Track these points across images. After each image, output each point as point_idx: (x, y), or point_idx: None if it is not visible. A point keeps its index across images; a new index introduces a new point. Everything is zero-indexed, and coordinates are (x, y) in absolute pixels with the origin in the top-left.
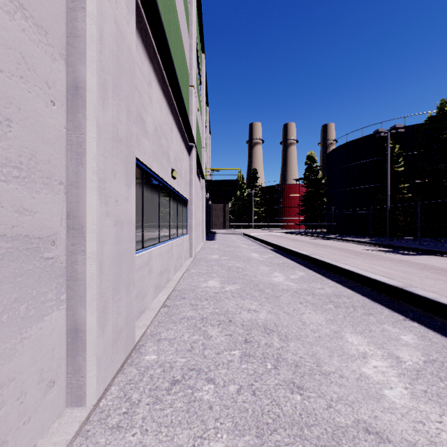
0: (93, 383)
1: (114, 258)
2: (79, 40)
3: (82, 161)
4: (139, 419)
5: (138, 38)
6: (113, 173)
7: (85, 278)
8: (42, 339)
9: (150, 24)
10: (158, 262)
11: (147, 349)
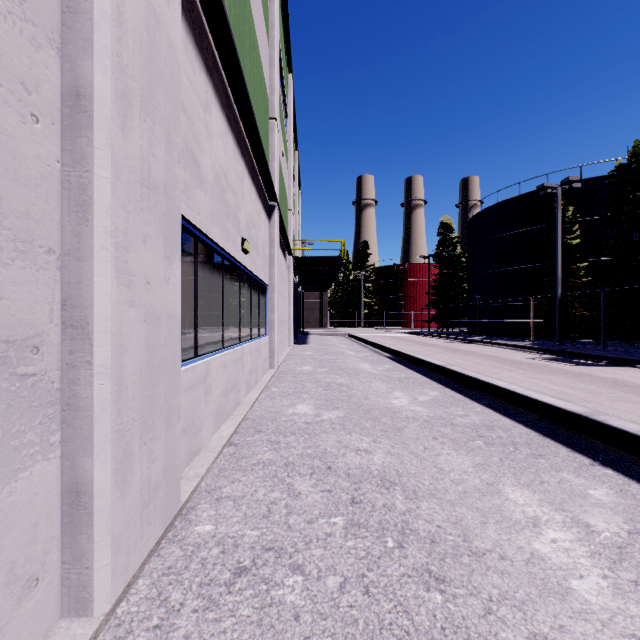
0: (106, 577)
1: (144, 373)
2: (81, 18)
3: (86, 216)
4: (179, 638)
5: (188, 35)
6: (142, 238)
7: (92, 407)
8: (13, 510)
9: (207, 17)
10: (220, 378)
11: (200, 514)
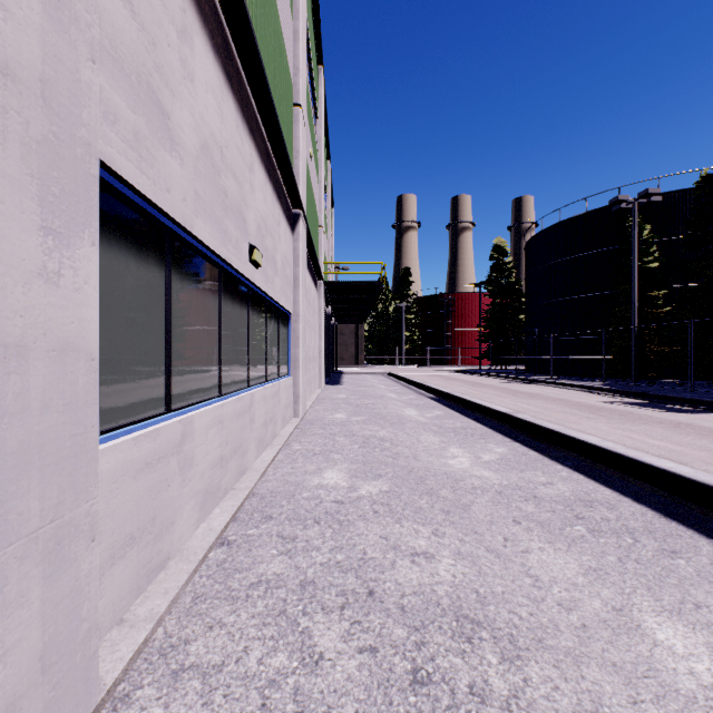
0: None
1: None
2: None
3: None
4: None
5: None
6: None
7: None
8: None
9: None
10: (212, 440)
11: None
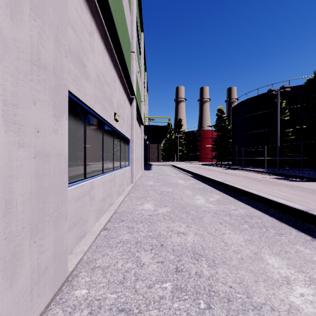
0: None
1: (34, 193)
2: None
3: None
4: None
5: None
6: (32, 100)
7: None
8: None
9: None
10: (100, 190)
11: (79, 281)
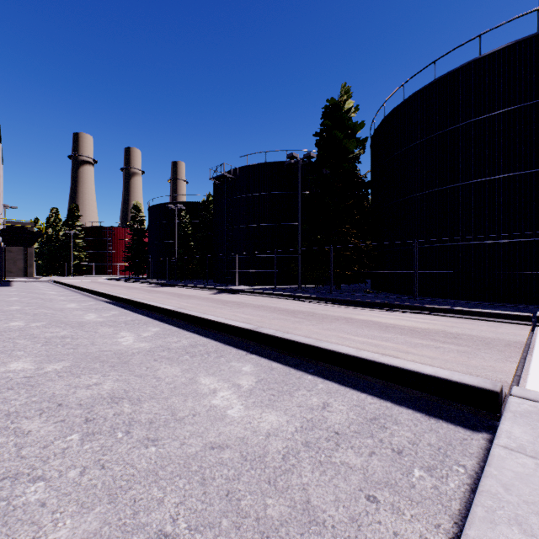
0: None
1: None
2: None
3: None
4: None
5: None
6: None
7: None
8: None
9: None
10: None
11: None
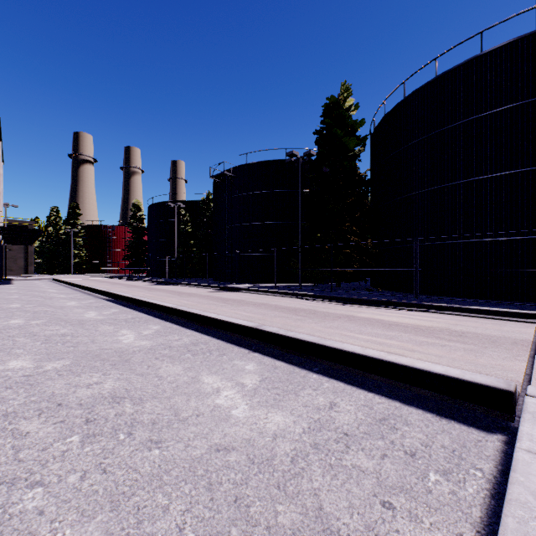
0: None
1: None
2: None
3: None
4: None
5: None
6: None
7: None
8: None
9: None
10: None
11: None
